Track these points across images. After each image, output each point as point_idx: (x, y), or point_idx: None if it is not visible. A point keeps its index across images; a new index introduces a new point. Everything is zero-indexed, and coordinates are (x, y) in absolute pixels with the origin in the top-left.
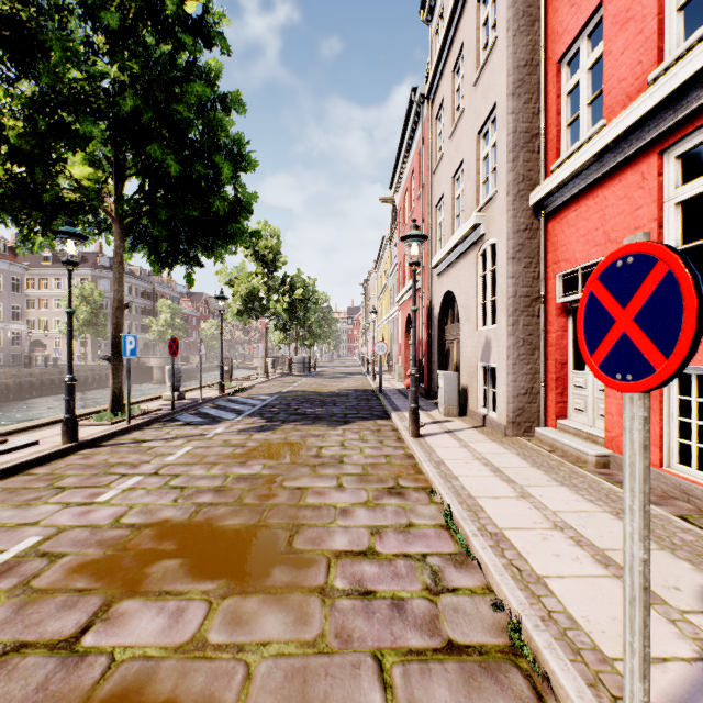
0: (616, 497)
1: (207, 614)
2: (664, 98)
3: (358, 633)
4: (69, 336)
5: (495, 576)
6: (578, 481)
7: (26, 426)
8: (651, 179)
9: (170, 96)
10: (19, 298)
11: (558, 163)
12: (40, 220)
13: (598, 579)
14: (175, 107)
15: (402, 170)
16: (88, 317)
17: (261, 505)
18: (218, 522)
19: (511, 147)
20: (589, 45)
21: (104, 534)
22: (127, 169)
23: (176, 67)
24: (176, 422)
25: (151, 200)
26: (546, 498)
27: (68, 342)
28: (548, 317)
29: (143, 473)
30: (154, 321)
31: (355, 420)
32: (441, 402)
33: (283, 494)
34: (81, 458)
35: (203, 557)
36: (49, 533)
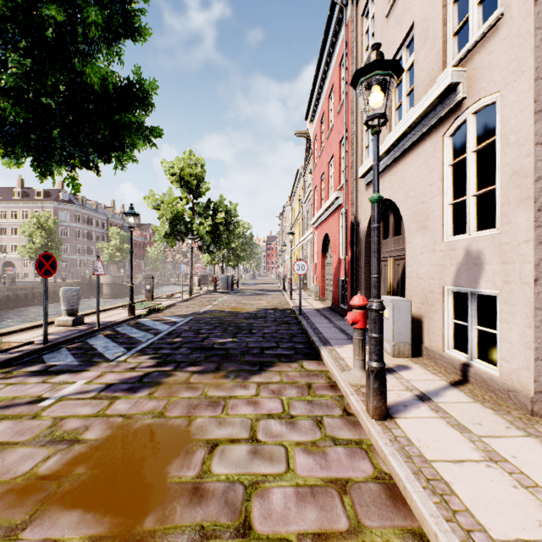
0: None
1: None
2: None
3: None
4: None
5: None
6: None
7: None
8: None
9: None
10: None
11: None
12: None
13: None
14: None
15: (318, 96)
16: (43, 242)
17: None
18: None
19: None
20: None
21: None
22: None
23: None
24: (32, 366)
25: None
26: None
27: None
28: None
29: None
30: (105, 245)
31: (274, 360)
32: (385, 337)
33: None
34: None
35: None
36: None
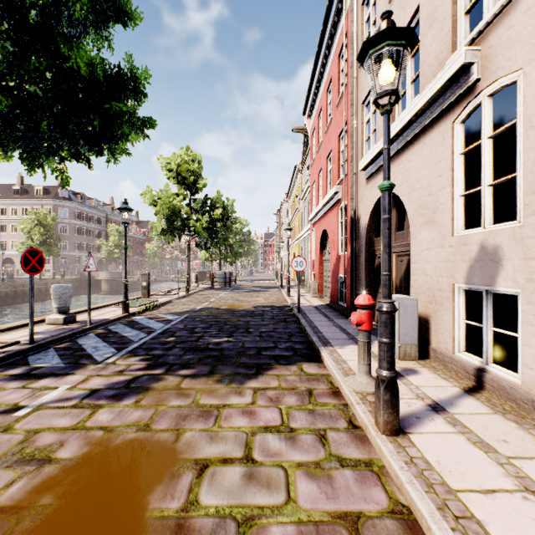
0: None
1: None
2: None
3: None
4: None
5: None
6: None
7: None
8: None
9: None
10: None
11: None
12: None
13: None
14: None
15: (316, 90)
16: (41, 238)
17: None
18: None
19: None
20: None
21: None
22: None
23: None
24: (14, 369)
25: None
26: None
27: None
28: None
29: None
30: (104, 242)
31: (271, 363)
32: None
33: None
34: None
35: None
36: None
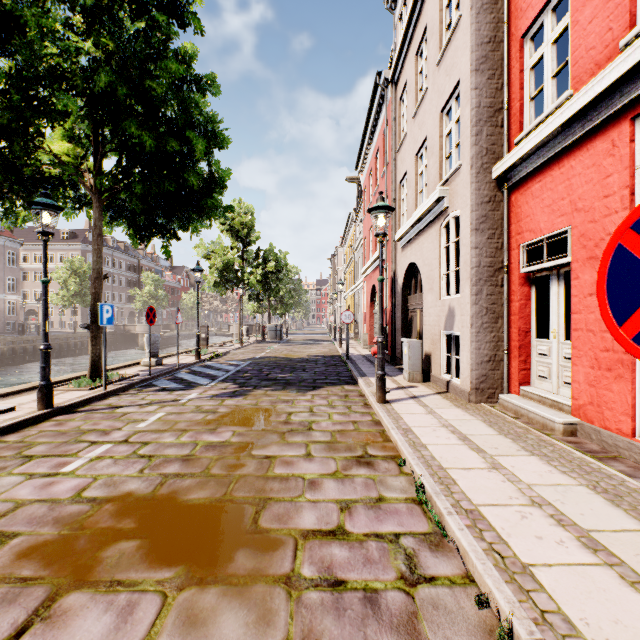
0: (589, 468)
1: (159, 611)
2: (639, 61)
3: (327, 637)
4: (44, 305)
5: (477, 564)
6: (548, 450)
7: (6, 392)
8: (623, 146)
9: (145, 73)
10: (14, 270)
11: (522, 135)
12: (21, 194)
13: (588, 568)
14: (149, 83)
15: (367, 151)
16: (77, 289)
17: (228, 476)
18: (182, 495)
19: (475, 122)
20: (553, 18)
21: (63, 510)
22: (105, 145)
23: (150, 44)
24: (152, 387)
25: (128, 175)
26: (518, 469)
27: (43, 310)
28: (511, 287)
29: (113, 441)
30: (139, 292)
31: (323, 385)
32: (405, 368)
33: (251, 464)
34: (55, 425)
35: (163, 538)
36: (6, 508)
